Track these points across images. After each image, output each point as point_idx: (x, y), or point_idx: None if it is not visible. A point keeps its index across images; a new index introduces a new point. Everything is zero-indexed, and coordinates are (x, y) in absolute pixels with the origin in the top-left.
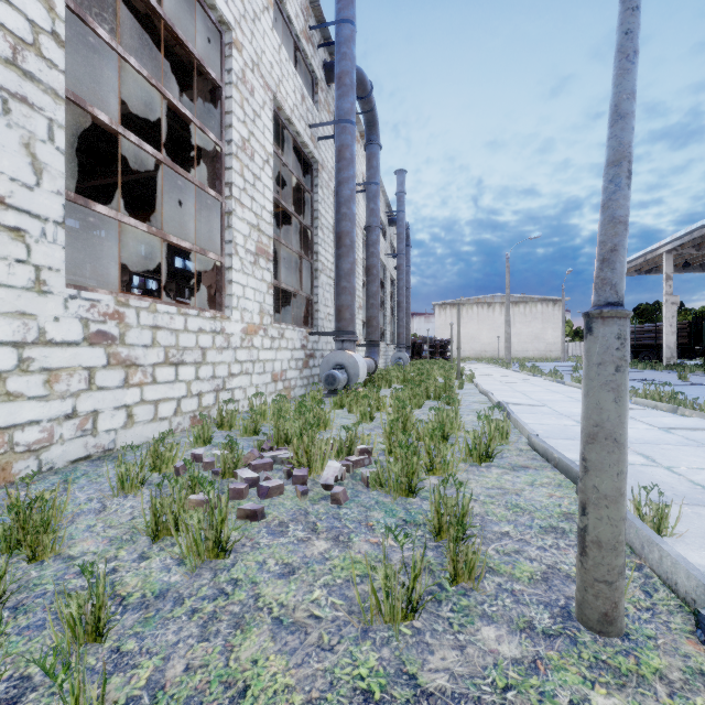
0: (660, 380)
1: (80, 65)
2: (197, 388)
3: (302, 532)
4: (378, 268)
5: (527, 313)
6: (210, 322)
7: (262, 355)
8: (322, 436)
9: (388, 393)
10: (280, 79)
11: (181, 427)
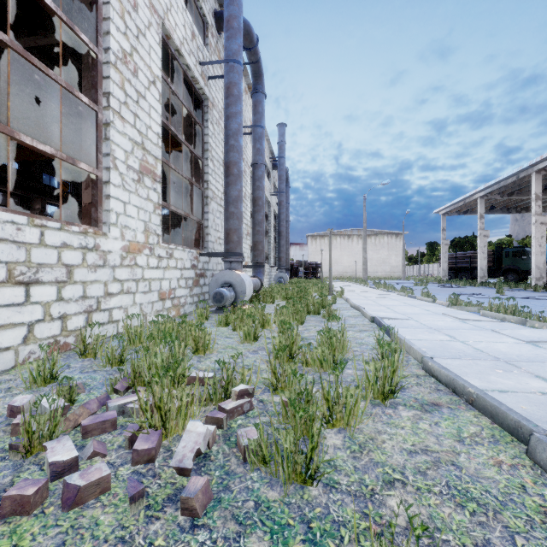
0: (485, 294)
1: None
2: (60, 310)
3: None
4: (263, 199)
5: (377, 243)
6: (79, 237)
7: (148, 274)
8: (199, 363)
9: (272, 309)
10: (168, 8)
11: (34, 357)
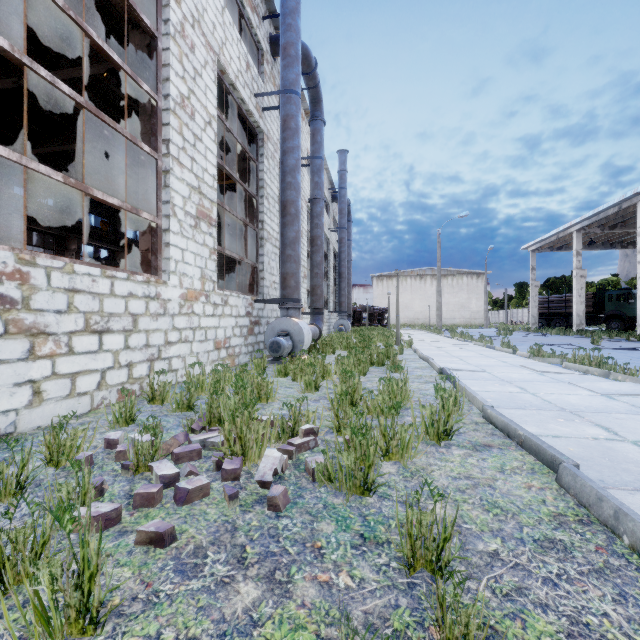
0: (577, 345)
1: (19, 26)
2: (127, 358)
3: (224, 566)
4: (322, 239)
5: (454, 284)
6: (143, 286)
7: (204, 322)
8: (263, 410)
9: (332, 359)
10: (223, 42)
11: (106, 402)
